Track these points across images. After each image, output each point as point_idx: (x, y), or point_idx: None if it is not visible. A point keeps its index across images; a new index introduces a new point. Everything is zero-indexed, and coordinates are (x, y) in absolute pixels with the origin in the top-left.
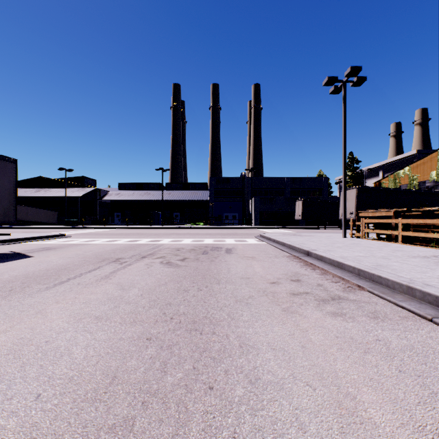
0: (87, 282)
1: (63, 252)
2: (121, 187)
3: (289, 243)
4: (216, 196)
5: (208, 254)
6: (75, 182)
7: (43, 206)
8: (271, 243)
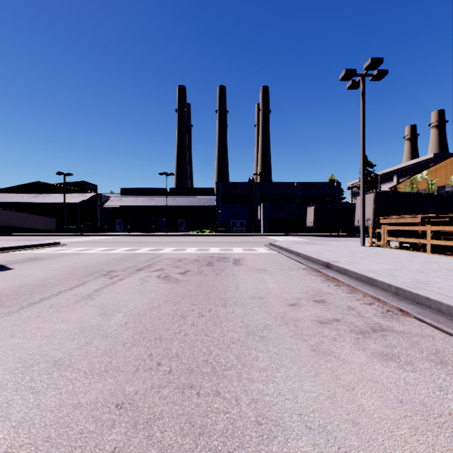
0: (62, 304)
1: (50, 263)
2: (124, 193)
3: (304, 252)
4: (223, 202)
5: (213, 266)
6: (75, 187)
7: (41, 213)
8: (283, 253)
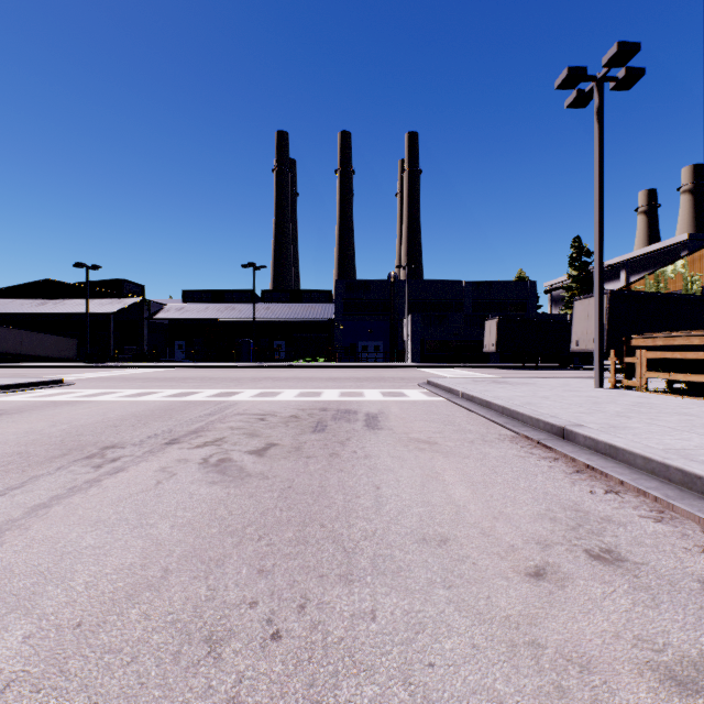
0: None
1: (5, 424)
2: (187, 298)
3: (501, 402)
4: (346, 312)
5: (325, 433)
6: (108, 288)
7: (53, 330)
8: (457, 401)
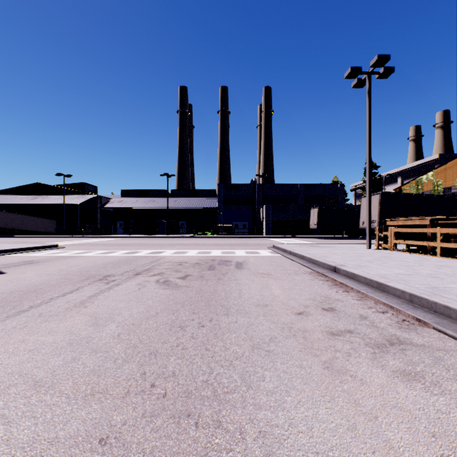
0: (52, 313)
1: (45, 266)
2: (124, 194)
3: (309, 256)
4: (225, 204)
5: (214, 270)
6: (75, 188)
7: (41, 215)
8: (287, 256)
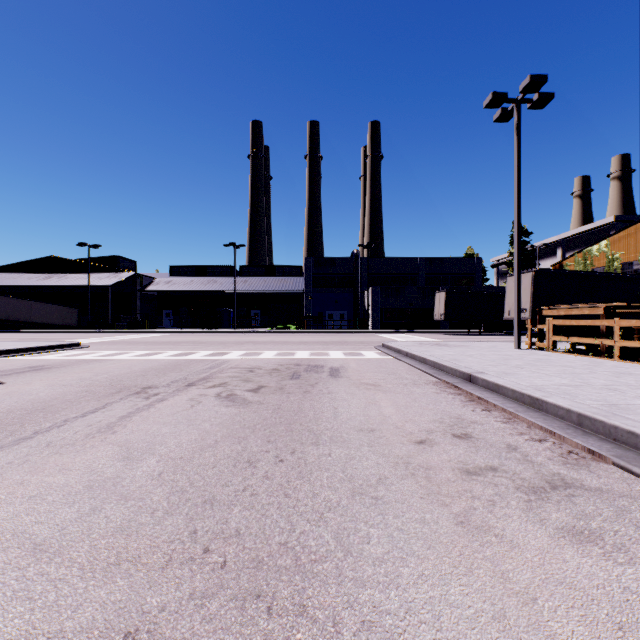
0: (66, 441)
1: (60, 374)
2: (174, 272)
3: (433, 359)
4: (315, 285)
5: (300, 379)
6: (105, 264)
7: (56, 301)
8: (402, 359)
